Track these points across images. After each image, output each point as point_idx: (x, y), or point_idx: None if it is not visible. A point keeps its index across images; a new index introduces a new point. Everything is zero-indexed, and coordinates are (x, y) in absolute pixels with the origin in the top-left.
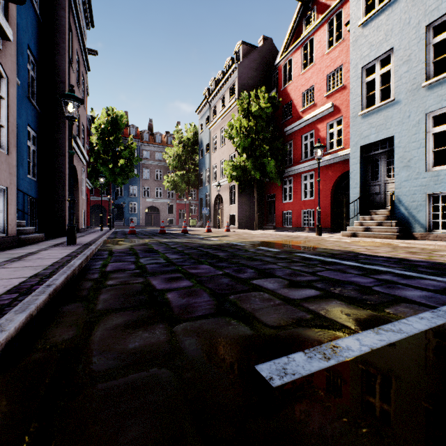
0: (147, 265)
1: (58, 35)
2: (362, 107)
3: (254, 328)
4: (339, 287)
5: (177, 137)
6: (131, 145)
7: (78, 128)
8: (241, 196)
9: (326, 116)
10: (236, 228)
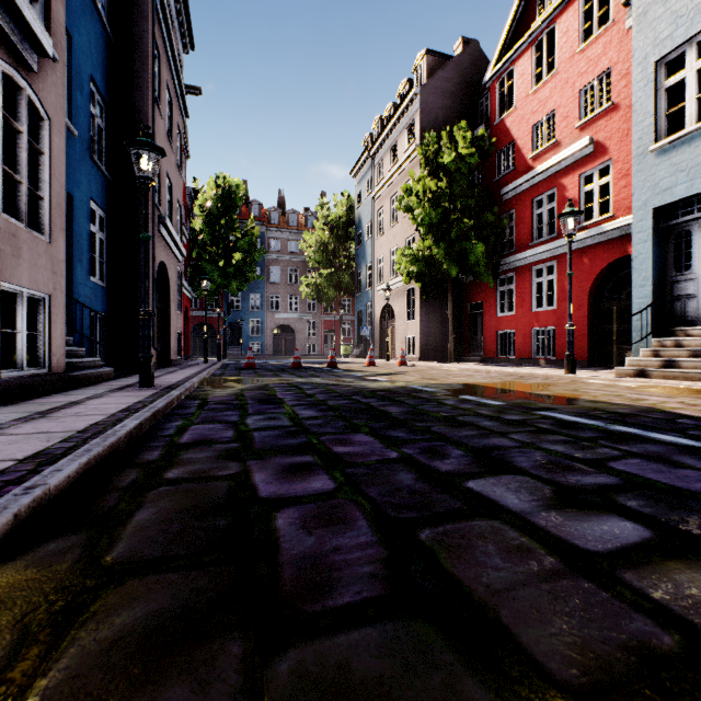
0: (255, 432)
1: (138, 59)
2: (658, 136)
3: (510, 692)
4: (692, 513)
5: (321, 215)
6: (251, 231)
7: (170, 205)
8: (425, 306)
9: (579, 161)
10: (417, 360)
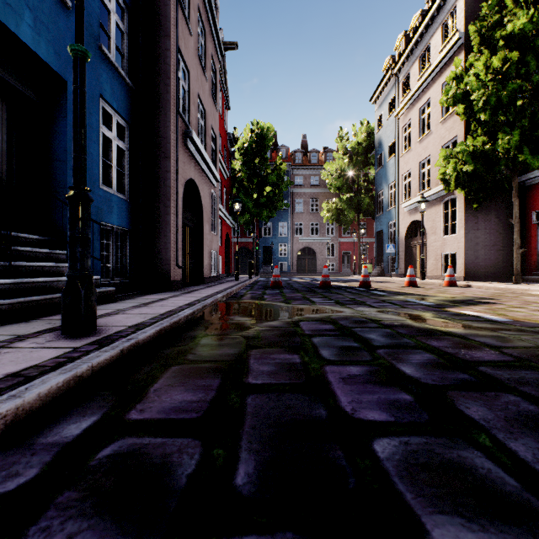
0: None
1: None
2: None
3: None
4: None
5: (340, 146)
6: (279, 167)
7: (203, 131)
8: (471, 217)
9: None
10: (459, 279)
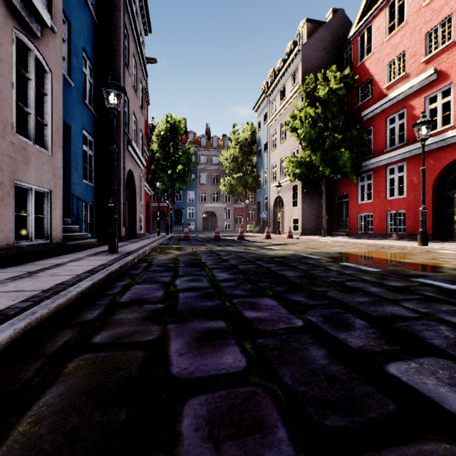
0: (180, 293)
1: (114, 37)
2: None
3: None
4: None
5: (233, 138)
6: (188, 150)
7: (136, 133)
8: (305, 197)
9: (424, 87)
10: (299, 234)
